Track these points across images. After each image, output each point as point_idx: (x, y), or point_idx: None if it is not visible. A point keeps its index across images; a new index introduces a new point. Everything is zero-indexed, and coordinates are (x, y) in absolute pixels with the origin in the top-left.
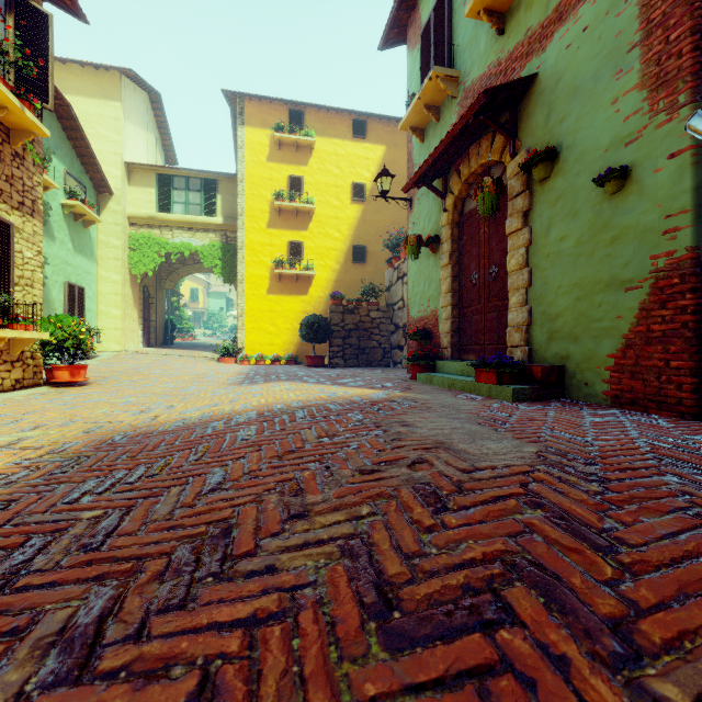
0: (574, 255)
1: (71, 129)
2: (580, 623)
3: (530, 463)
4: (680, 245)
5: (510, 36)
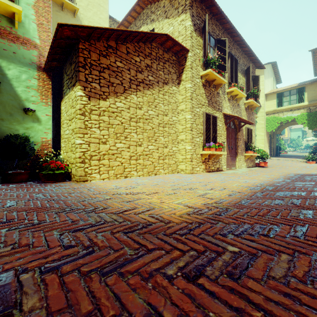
0: None
1: None
2: None
3: None
4: None
5: None
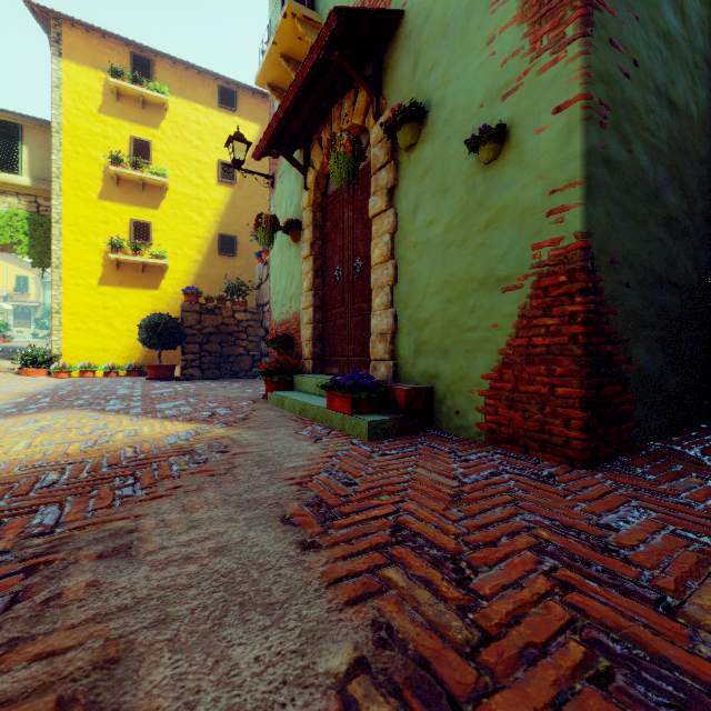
0: (444, 243)
1: None
2: None
3: None
4: (568, 229)
5: None
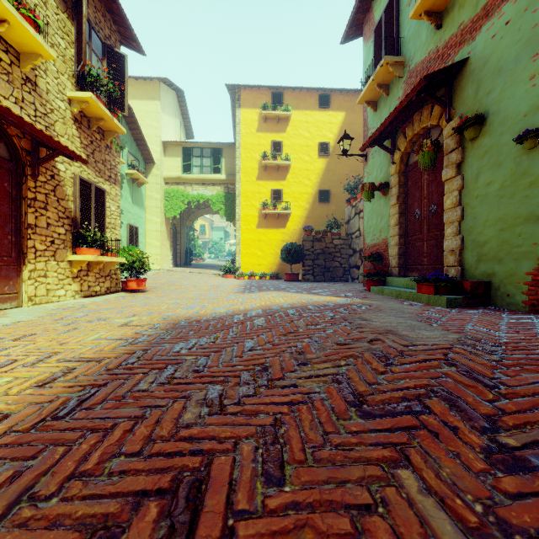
0: (498, 196)
1: (131, 123)
2: (468, 415)
3: (451, 343)
4: None
5: (446, 30)
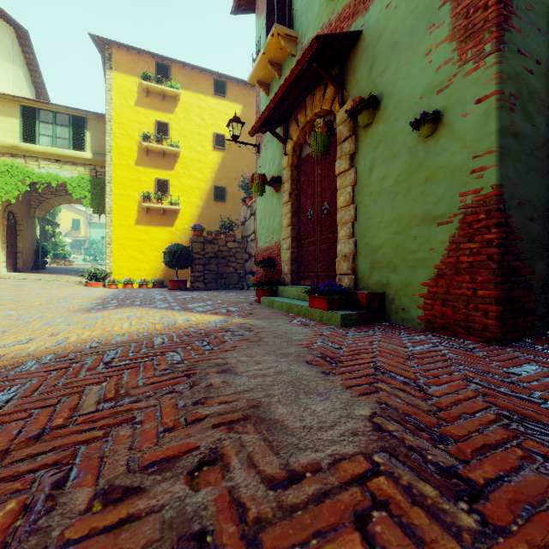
0: (393, 192)
1: None
2: None
3: (365, 447)
4: (486, 183)
5: None
